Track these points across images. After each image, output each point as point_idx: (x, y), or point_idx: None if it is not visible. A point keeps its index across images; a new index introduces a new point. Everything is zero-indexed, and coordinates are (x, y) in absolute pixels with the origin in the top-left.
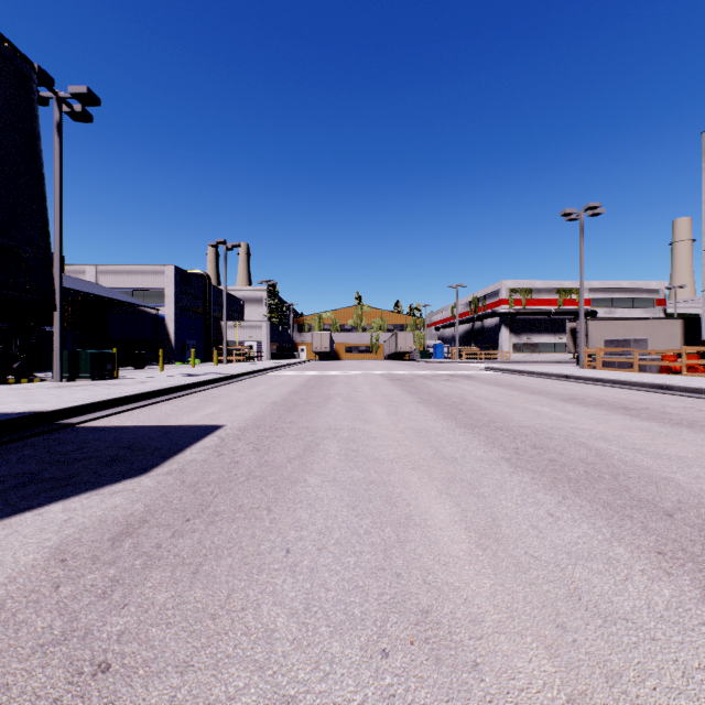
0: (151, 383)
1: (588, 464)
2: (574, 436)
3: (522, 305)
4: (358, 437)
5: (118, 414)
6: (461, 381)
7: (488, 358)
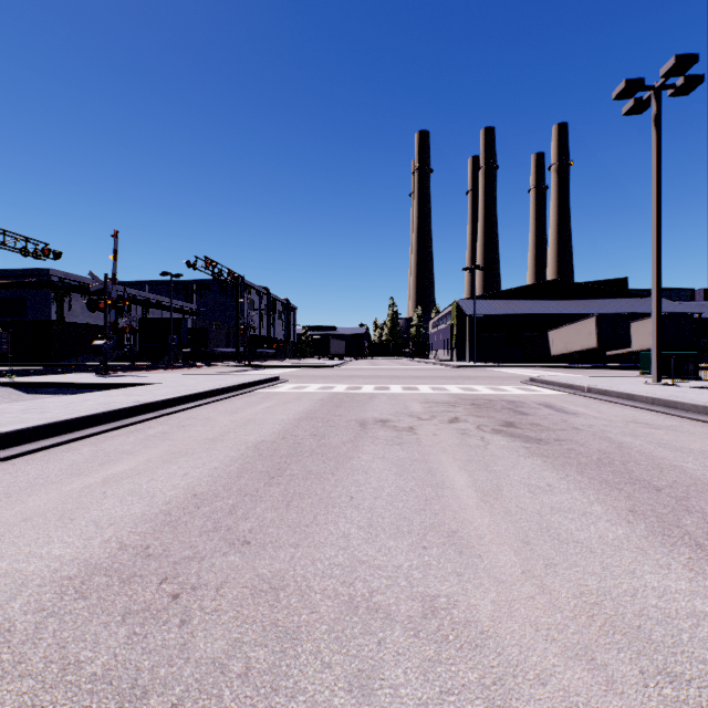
0: None
1: None
2: None
3: None
4: None
5: None
6: None
7: None
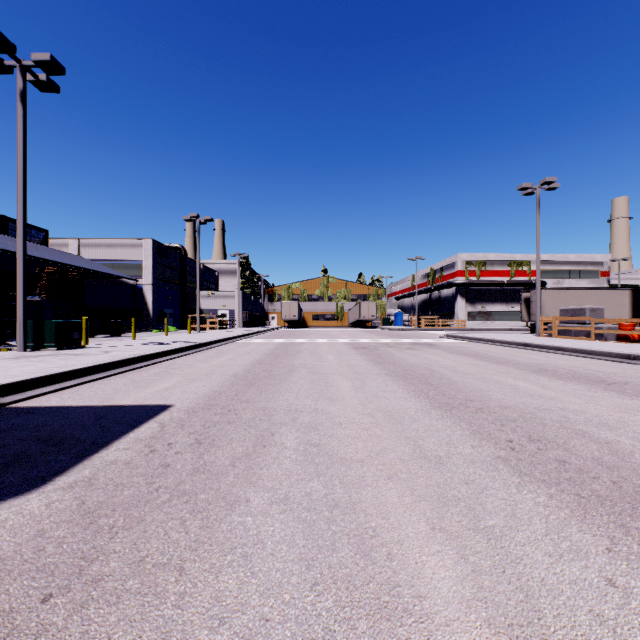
0: (114, 353)
1: (610, 468)
2: (569, 422)
3: (477, 276)
4: (321, 424)
5: (63, 390)
6: (424, 350)
7: (445, 326)
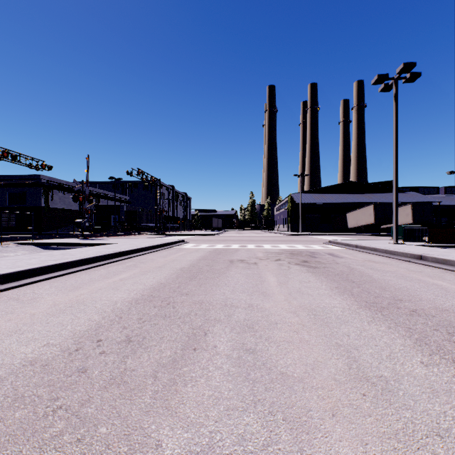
0: None
1: None
2: None
3: None
4: None
5: None
6: None
7: None
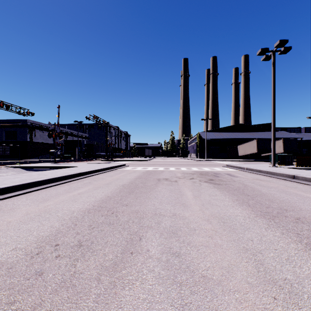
0: None
1: None
2: None
3: None
4: None
5: None
6: None
7: None
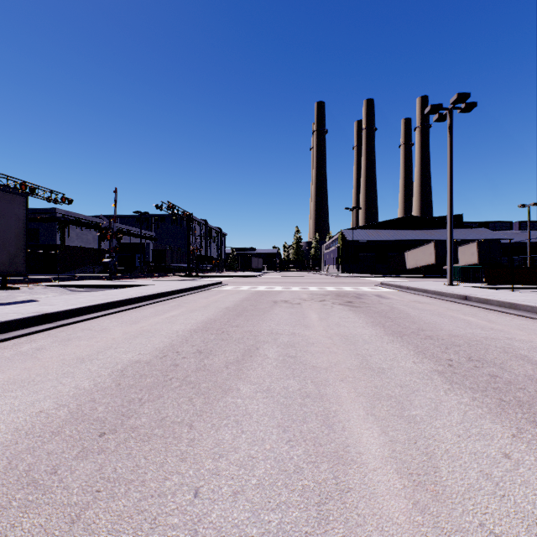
0: None
1: None
2: None
3: None
4: None
5: None
6: None
7: None
